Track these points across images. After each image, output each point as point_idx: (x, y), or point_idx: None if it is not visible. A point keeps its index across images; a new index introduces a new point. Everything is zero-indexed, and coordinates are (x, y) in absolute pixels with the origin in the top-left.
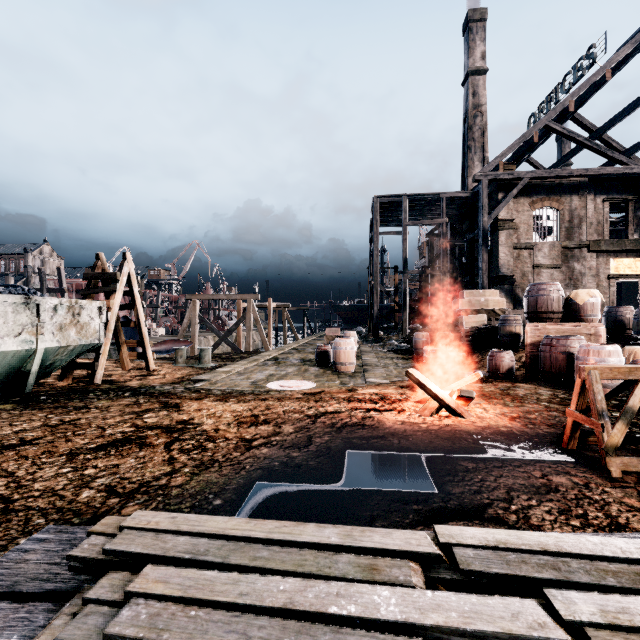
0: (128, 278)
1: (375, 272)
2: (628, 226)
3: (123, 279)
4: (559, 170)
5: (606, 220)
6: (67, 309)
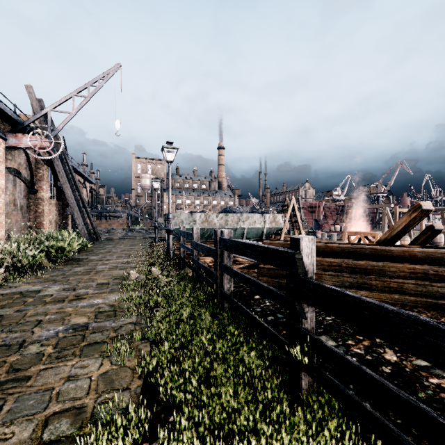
0: (293, 205)
1: None
2: None
3: (291, 206)
4: None
5: None
6: (272, 217)
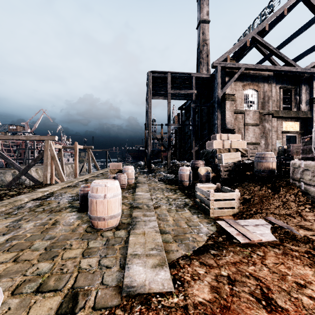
0: None
1: (149, 124)
2: (291, 103)
3: None
4: (260, 65)
5: (281, 99)
6: None
